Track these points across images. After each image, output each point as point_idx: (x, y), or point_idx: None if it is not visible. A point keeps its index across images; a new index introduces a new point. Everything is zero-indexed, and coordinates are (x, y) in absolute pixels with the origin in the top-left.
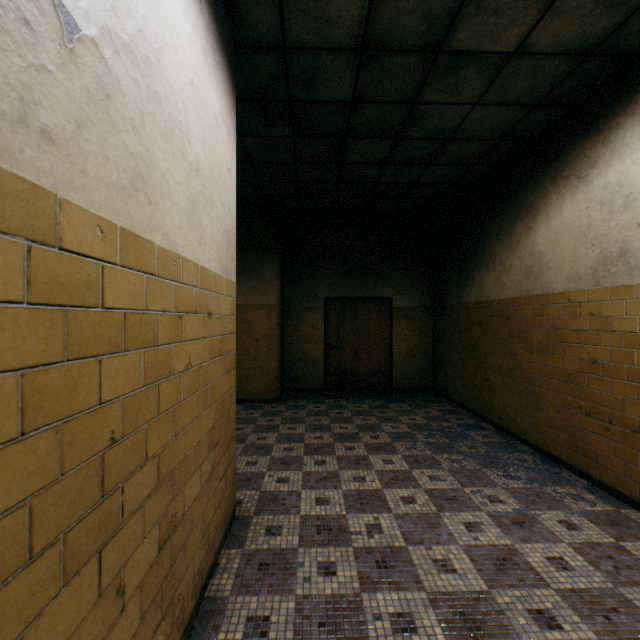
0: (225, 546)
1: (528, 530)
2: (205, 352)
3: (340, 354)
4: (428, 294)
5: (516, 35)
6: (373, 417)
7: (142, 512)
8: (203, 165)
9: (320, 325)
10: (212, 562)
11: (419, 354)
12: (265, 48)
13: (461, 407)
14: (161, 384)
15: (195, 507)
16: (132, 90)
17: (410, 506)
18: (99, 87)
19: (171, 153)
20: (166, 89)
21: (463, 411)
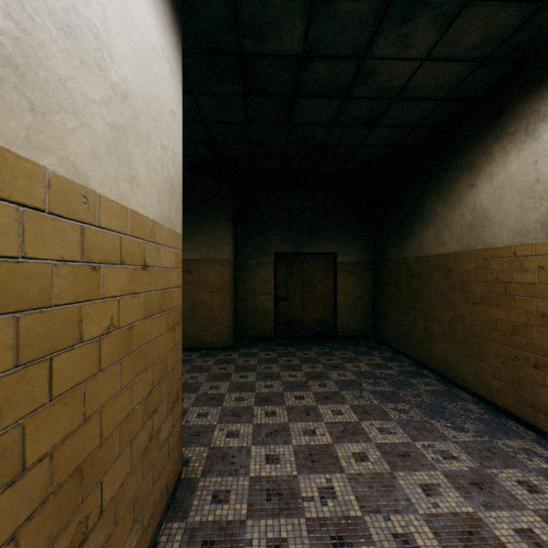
0: (167, 518)
1: (488, 494)
2: (138, 309)
3: (289, 305)
4: (369, 250)
5: None
6: (320, 365)
7: (13, 547)
8: (135, 94)
9: (270, 278)
10: (149, 544)
11: (361, 305)
12: None
13: (401, 354)
14: (57, 357)
15: (121, 494)
16: None
17: (363, 464)
18: None
19: (77, 57)
20: None
21: (403, 358)
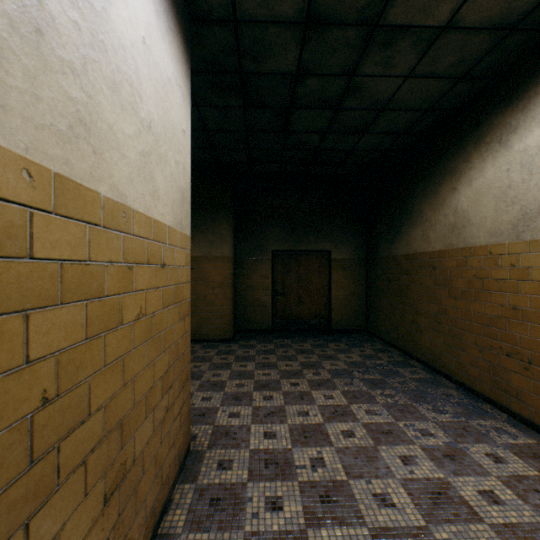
0: (179, 481)
1: (459, 463)
2: (158, 301)
3: (285, 300)
4: (362, 248)
5: (447, 9)
6: (315, 355)
7: (84, 468)
8: (156, 123)
9: (268, 274)
10: (166, 499)
11: (354, 300)
12: (217, 21)
13: (391, 346)
14: (107, 335)
15: (147, 451)
16: (71, 32)
17: (350, 440)
18: (26, 18)
19: (119, 105)
20: (114, 41)
21: (393, 350)
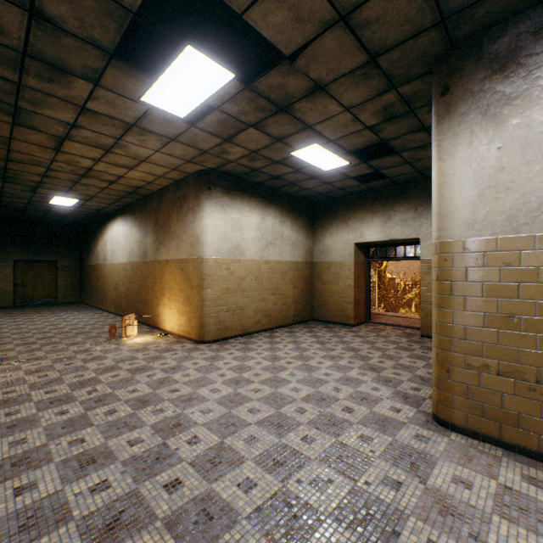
0: None
1: (75, 316)
2: None
3: (25, 288)
4: (78, 260)
5: (73, 209)
6: (41, 310)
7: None
8: None
9: (12, 274)
10: None
11: (73, 287)
12: None
13: (87, 305)
14: None
15: None
16: None
17: (45, 317)
18: None
19: None
20: None
21: (87, 306)
